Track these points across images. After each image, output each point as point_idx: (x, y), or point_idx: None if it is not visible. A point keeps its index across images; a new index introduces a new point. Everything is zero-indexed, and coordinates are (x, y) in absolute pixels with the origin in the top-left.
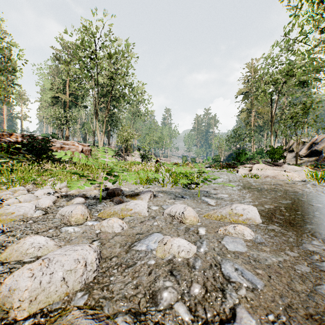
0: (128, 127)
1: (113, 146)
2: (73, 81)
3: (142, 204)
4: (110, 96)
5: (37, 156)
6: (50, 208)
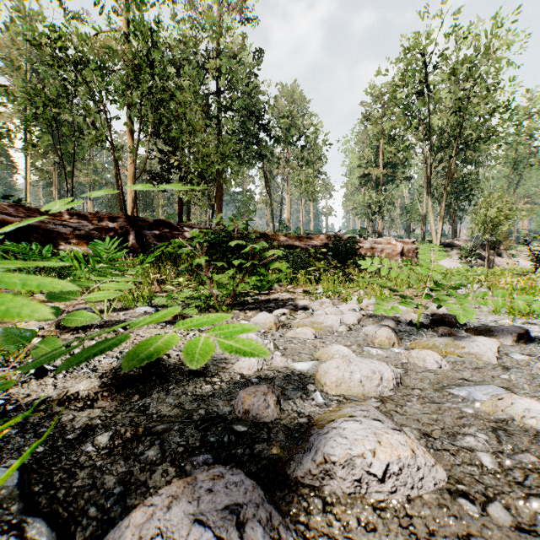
0: (499, 197)
1: (462, 239)
2: (388, 143)
3: (485, 343)
4: (455, 146)
5: (342, 263)
6: (354, 326)
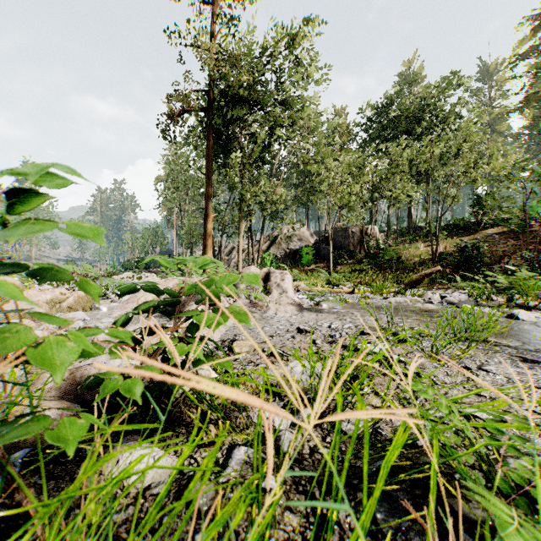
0: None
1: None
2: None
3: None
4: None
5: None
6: None
